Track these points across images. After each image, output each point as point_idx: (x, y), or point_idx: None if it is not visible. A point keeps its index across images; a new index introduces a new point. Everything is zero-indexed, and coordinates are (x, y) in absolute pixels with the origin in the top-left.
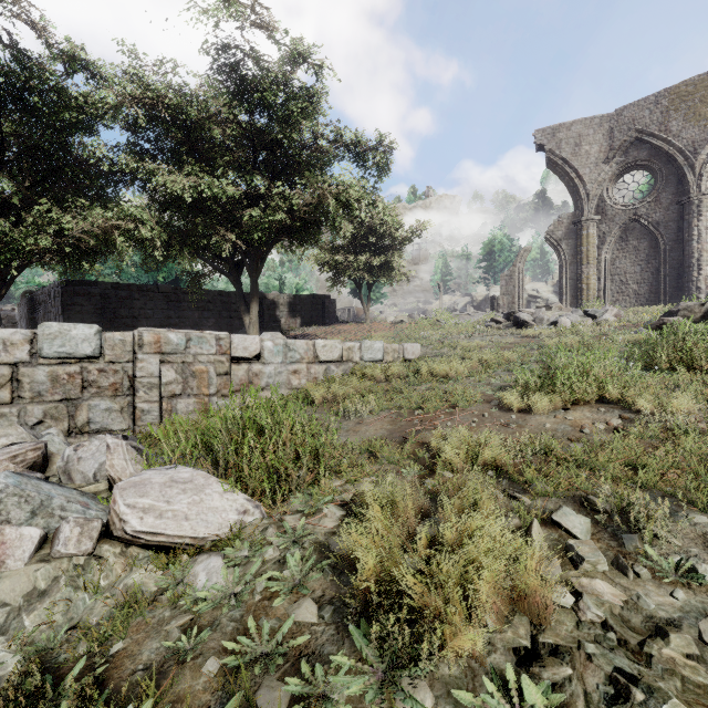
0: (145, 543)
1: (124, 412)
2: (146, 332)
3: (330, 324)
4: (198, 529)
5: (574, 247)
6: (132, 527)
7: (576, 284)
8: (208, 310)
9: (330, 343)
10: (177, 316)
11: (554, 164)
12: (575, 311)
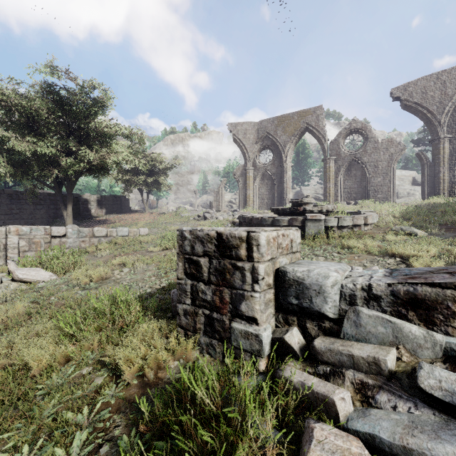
0: (24, 281)
1: (1, 258)
2: (12, 227)
3: (124, 213)
4: (38, 278)
5: (244, 180)
6: (20, 277)
7: (245, 198)
8: (40, 204)
9: (101, 229)
10: (18, 208)
11: (236, 140)
12: (228, 213)
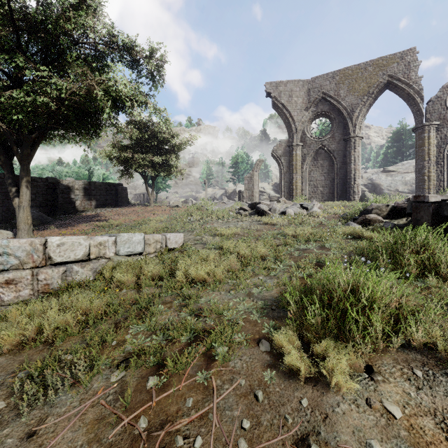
0: None
1: None
2: None
3: (121, 206)
4: None
5: (288, 161)
6: None
7: (290, 185)
8: None
9: (70, 240)
10: None
11: (277, 106)
12: (295, 204)
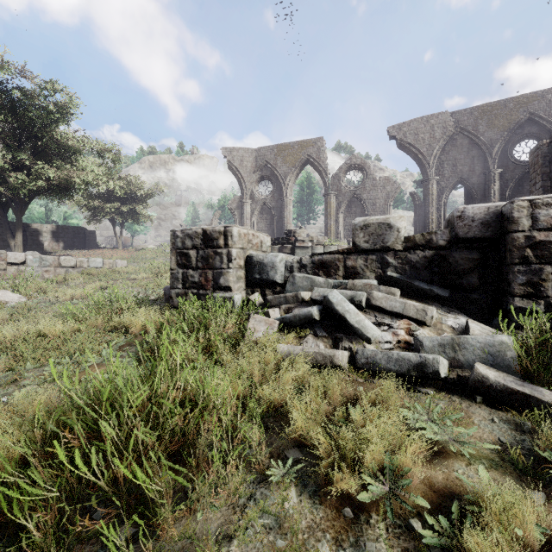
0: None
1: None
2: None
3: (90, 249)
4: (6, 299)
5: (241, 214)
6: None
7: None
8: None
9: (68, 258)
10: None
11: (232, 168)
12: None
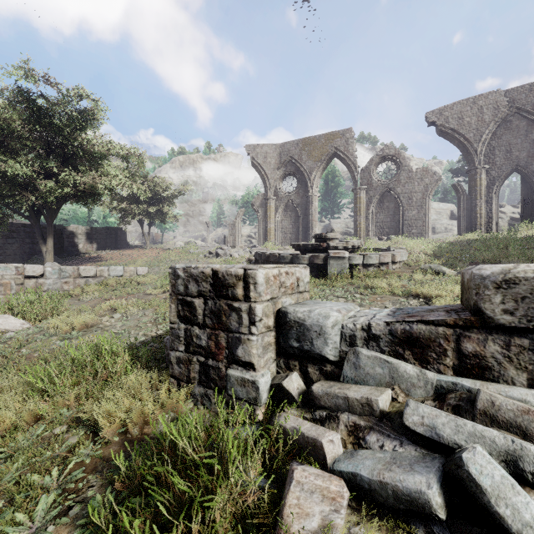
0: None
1: None
2: None
3: (120, 249)
4: (6, 327)
5: (264, 212)
6: None
7: (265, 232)
8: (12, 237)
9: (88, 268)
10: None
11: (255, 165)
12: (245, 249)
